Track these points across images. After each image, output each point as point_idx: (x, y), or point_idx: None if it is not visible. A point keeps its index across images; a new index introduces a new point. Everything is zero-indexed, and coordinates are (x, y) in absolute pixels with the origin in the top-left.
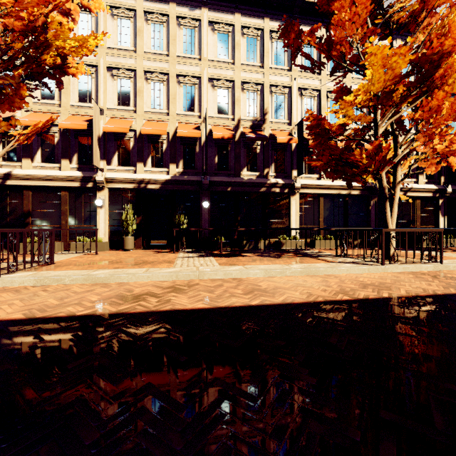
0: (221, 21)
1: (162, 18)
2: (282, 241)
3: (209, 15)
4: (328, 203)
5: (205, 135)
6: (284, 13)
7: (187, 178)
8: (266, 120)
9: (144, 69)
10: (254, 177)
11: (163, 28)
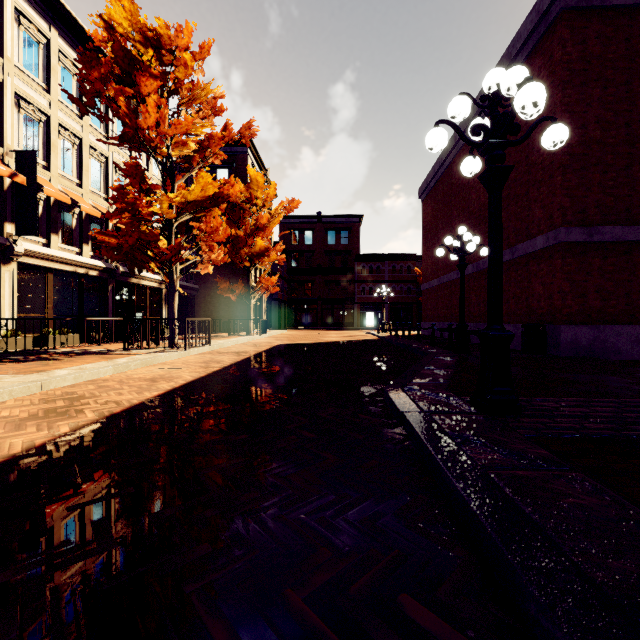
0: None
1: None
2: None
3: None
4: (60, 283)
5: None
6: None
7: None
8: None
9: None
10: None
11: None
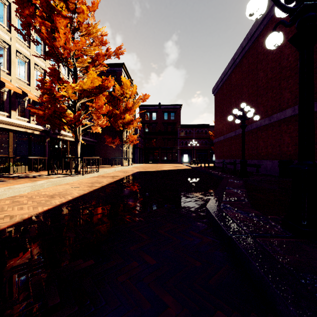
0: None
1: None
2: None
3: None
4: (17, 137)
5: None
6: None
7: None
8: None
9: None
10: None
11: None
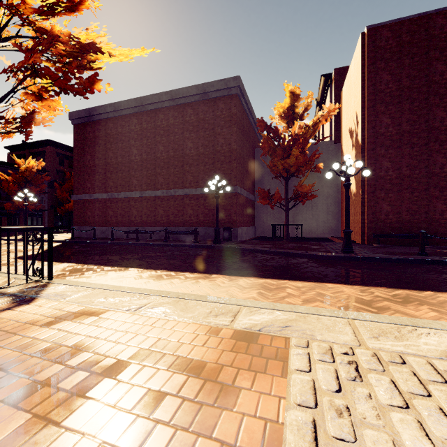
0: None
1: None
2: None
3: None
4: None
5: None
6: None
7: None
8: None
9: None
10: None
11: None
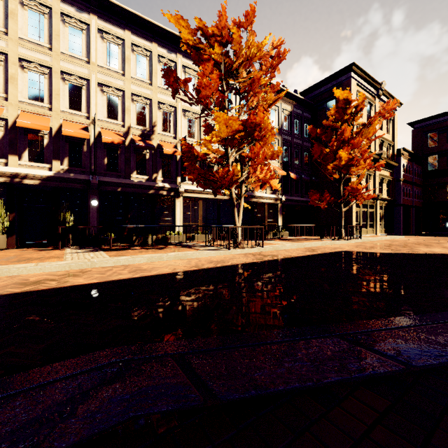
0: (111, 32)
1: (42, 9)
2: (168, 236)
3: (99, 23)
4: (206, 205)
5: (94, 137)
6: (171, 44)
7: (74, 176)
8: (155, 132)
9: (19, 56)
10: (143, 180)
11: (44, 19)
